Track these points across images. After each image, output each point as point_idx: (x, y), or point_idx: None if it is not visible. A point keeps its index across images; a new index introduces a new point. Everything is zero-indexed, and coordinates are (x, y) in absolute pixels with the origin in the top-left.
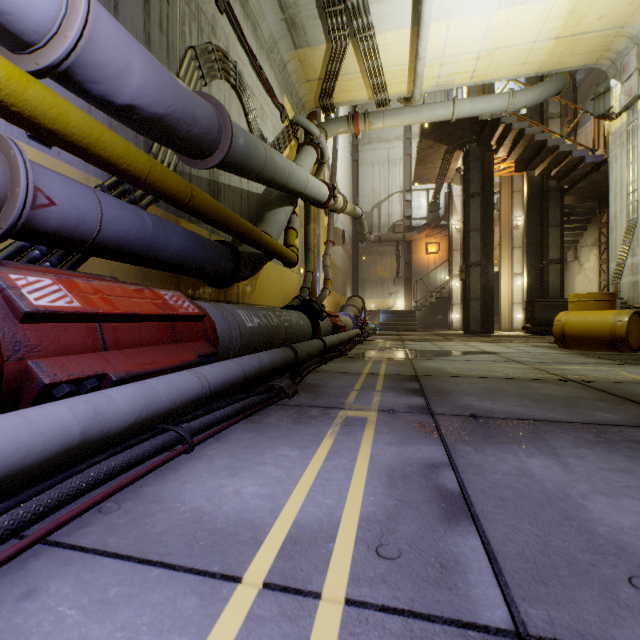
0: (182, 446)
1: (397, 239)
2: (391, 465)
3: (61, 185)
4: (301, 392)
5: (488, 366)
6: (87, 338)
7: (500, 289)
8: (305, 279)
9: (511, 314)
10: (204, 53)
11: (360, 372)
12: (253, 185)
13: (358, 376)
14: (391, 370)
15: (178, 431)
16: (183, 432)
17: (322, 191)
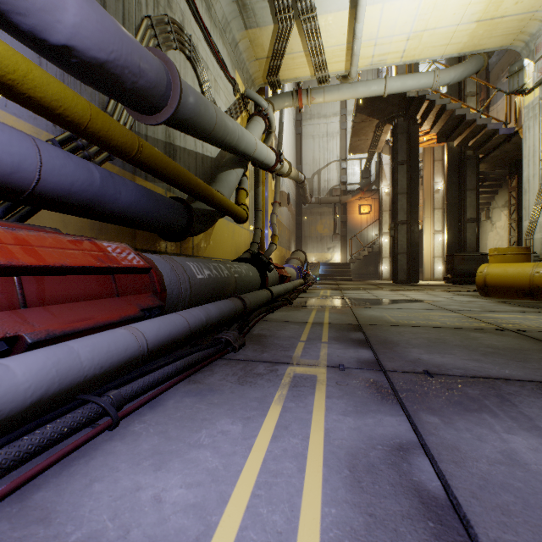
0: (104, 422)
1: (334, 201)
2: (351, 448)
3: None
4: (248, 344)
5: (424, 314)
6: None
7: (423, 244)
8: (255, 235)
9: (433, 266)
10: (160, 24)
11: (305, 321)
12: (207, 149)
13: (304, 325)
14: (334, 319)
15: (100, 403)
16: (106, 404)
17: (270, 156)
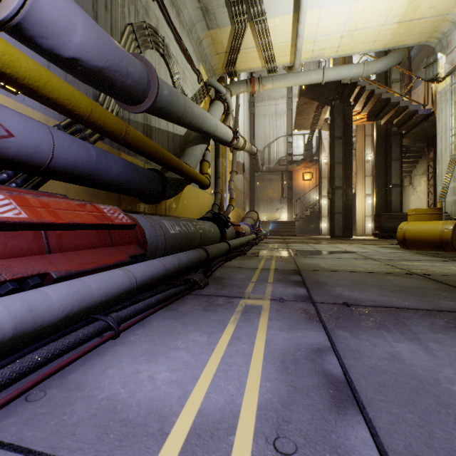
0: (109, 333)
1: (282, 170)
2: (283, 350)
3: (19, 121)
4: (211, 284)
5: (351, 262)
6: (33, 243)
7: (356, 206)
8: (215, 198)
9: (364, 224)
10: (139, 29)
11: (256, 267)
12: (177, 129)
13: (254, 270)
14: (279, 266)
15: (106, 320)
16: (110, 321)
17: (228, 133)
